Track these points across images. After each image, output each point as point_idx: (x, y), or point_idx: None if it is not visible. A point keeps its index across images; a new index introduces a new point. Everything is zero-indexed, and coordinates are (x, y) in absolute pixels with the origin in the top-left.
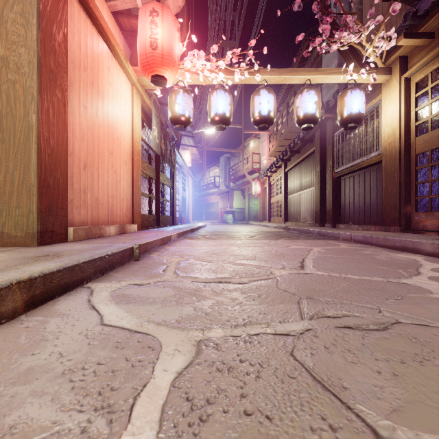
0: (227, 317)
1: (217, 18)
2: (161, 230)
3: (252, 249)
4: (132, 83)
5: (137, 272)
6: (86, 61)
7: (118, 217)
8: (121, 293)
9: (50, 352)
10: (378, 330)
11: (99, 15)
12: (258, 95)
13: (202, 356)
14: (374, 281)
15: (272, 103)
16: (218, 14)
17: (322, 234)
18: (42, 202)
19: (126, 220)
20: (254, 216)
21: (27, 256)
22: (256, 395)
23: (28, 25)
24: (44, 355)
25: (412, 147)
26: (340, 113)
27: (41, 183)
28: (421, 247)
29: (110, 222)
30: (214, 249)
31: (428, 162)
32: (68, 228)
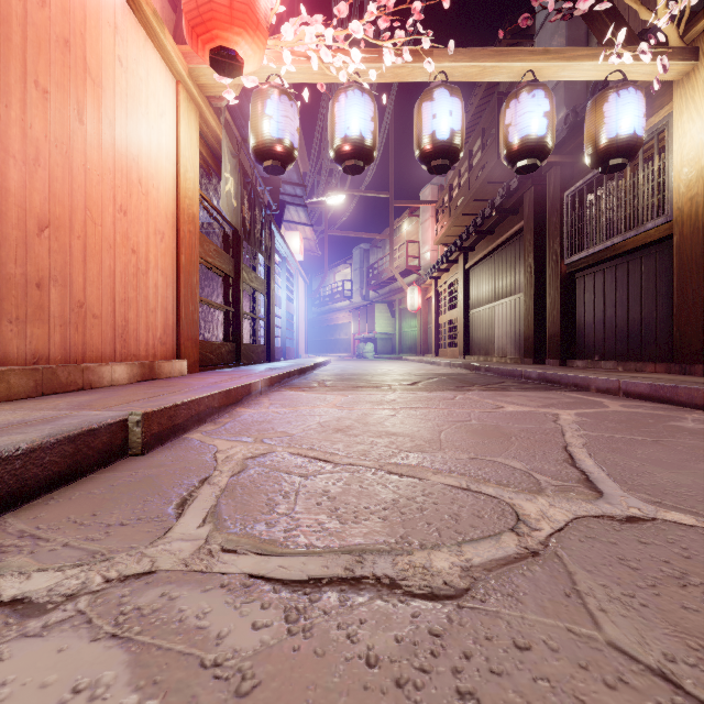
0: None
1: None
2: (240, 371)
3: (425, 415)
4: (177, 77)
5: (93, 513)
6: None
7: (141, 346)
8: None
9: None
10: None
11: None
12: (431, 100)
13: None
14: None
15: (458, 115)
16: None
17: (548, 380)
18: None
19: (163, 352)
20: (409, 346)
21: None
22: None
23: None
24: None
25: None
26: (593, 138)
27: None
28: None
29: (118, 356)
30: (340, 415)
31: None
32: None
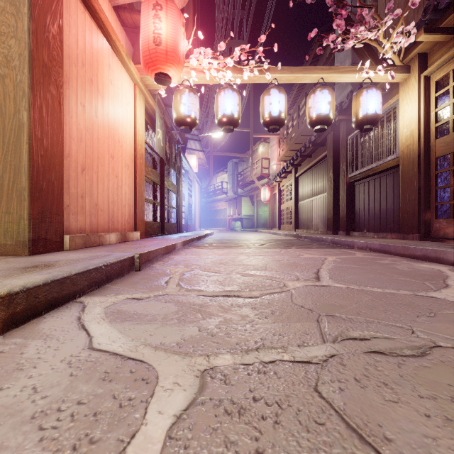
0: (236, 339)
1: (225, 16)
2: (166, 237)
3: (262, 258)
4: (135, 82)
5: (137, 284)
6: (84, 56)
7: (119, 224)
8: (116, 309)
9: (22, 386)
10: (415, 357)
11: (99, 7)
12: (269, 95)
13: (206, 392)
14: (400, 295)
15: (283, 103)
16: (226, 12)
17: (335, 243)
18: (35, 208)
19: (128, 227)
20: (263, 223)
21: (14, 267)
22: (275, 451)
23: (19, 14)
24: (14, 391)
25: (432, 150)
26: (355, 114)
27: (33, 187)
28: (445, 256)
29: (110, 229)
30: (221, 258)
31: (449, 165)
32: (64, 236)
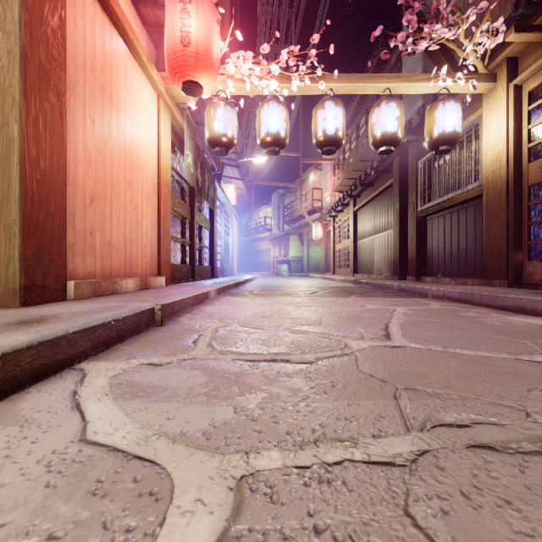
0: (286, 425)
1: (269, 16)
2: (197, 284)
3: (316, 310)
4: (159, 93)
5: (156, 344)
6: (94, 59)
7: (139, 268)
8: (126, 379)
9: None
10: (541, 455)
11: None
12: (323, 109)
13: (243, 516)
14: (497, 359)
15: (341, 119)
16: (270, 10)
17: (403, 290)
18: (28, 246)
19: (150, 271)
20: (314, 267)
21: None
22: None
23: (7, 0)
24: None
25: (524, 176)
26: (429, 132)
27: (26, 220)
28: None
29: (127, 274)
30: (265, 310)
31: None
32: (67, 282)
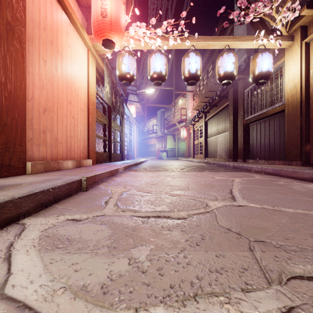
0: (169, 277)
1: (155, 5)
2: (112, 164)
3: (184, 180)
4: (88, 48)
5: (80, 204)
6: (46, 23)
7: (75, 154)
8: (52, 232)
9: None
10: None
11: None
12: (188, 57)
13: None
14: None
15: (199, 63)
16: (156, 1)
17: (236, 167)
18: None
19: (83, 156)
20: (182, 154)
21: None
22: None
23: None
24: None
25: (311, 98)
26: (252, 71)
27: None
28: None
29: (68, 158)
30: (153, 180)
31: None
32: (27, 163)
